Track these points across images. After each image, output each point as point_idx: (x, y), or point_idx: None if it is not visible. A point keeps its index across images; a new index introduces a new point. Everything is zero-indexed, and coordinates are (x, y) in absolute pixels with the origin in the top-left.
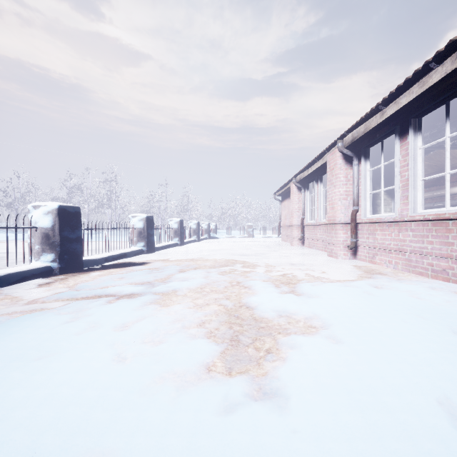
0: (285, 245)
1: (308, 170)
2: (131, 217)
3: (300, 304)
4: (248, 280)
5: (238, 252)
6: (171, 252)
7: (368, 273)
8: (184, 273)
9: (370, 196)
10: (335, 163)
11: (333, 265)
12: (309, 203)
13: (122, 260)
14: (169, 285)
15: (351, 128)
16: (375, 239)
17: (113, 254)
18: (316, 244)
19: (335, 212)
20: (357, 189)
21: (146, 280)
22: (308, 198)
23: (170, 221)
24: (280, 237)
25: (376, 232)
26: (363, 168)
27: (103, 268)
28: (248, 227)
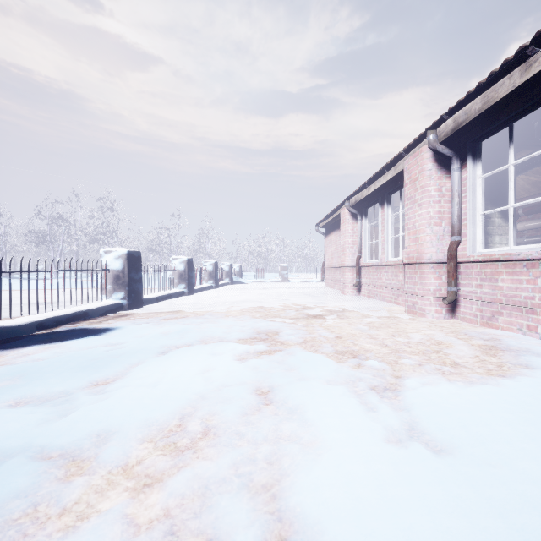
0: (334, 294)
1: (370, 187)
2: (104, 253)
3: (496, 540)
4: (293, 381)
5: (270, 305)
6: (169, 306)
7: (509, 352)
8: (163, 361)
9: (481, 218)
10: (422, 170)
11: (428, 331)
12: (368, 236)
13: (76, 323)
14: (101, 414)
15: (458, 103)
16: (497, 288)
17: (59, 314)
18: (381, 293)
19: (422, 245)
20: (459, 208)
21: (62, 390)
22: (367, 229)
23: (173, 260)
24: (323, 281)
25: (499, 277)
26: (471, 173)
27: (17, 345)
28: (282, 269)
